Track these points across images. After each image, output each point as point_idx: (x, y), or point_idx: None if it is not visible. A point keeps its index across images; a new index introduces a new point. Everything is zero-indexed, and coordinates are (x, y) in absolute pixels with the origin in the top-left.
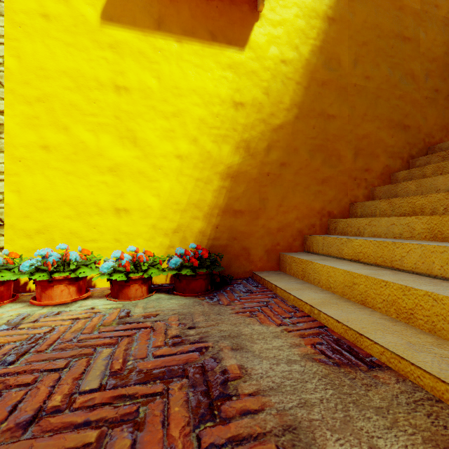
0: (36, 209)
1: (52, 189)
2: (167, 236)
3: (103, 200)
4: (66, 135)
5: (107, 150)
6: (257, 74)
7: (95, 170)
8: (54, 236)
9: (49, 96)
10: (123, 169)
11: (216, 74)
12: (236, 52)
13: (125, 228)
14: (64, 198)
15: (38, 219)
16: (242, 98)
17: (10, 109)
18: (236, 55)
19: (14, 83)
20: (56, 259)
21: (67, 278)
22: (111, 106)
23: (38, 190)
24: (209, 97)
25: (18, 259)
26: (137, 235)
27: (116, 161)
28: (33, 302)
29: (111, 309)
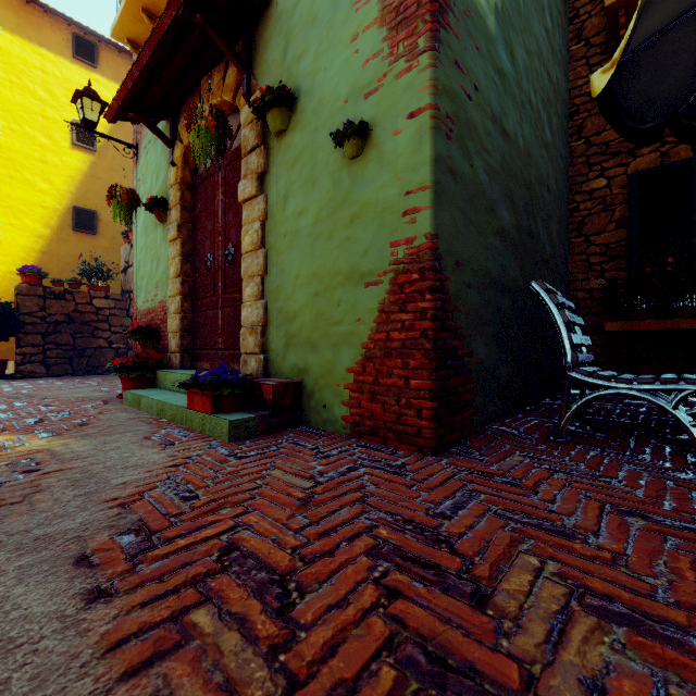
0: None
1: None
2: None
3: None
4: None
5: None
6: None
7: None
8: None
9: None
10: None
11: None
12: None
13: None
14: None
15: None
16: None
17: None
18: None
19: None
20: None
21: None
22: None
23: None
24: None
25: None
26: None
27: None
28: None
29: None
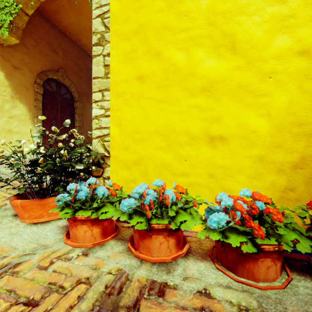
0: (133, 141)
1: (145, 119)
2: (282, 173)
3: (194, 128)
4: (158, 60)
5: (199, 67)
6: None
7: (185, 94)
8: (147, 168)
9: (143, 25)
10: (217, 86)
11: None
12: None
13: (220, 160)
14: (156, 128)
15: (134, 151)
16: None
17: (114, 49)
18: None
19: (117, 24)
20: (152, 198)
21: (166, 228)
22: (203, 13)
23: (135, 122)
24: None
25: (119, 192)
26: (236, 170)
27: (210, 78)
28: (131, 250)
29: (243, 311)
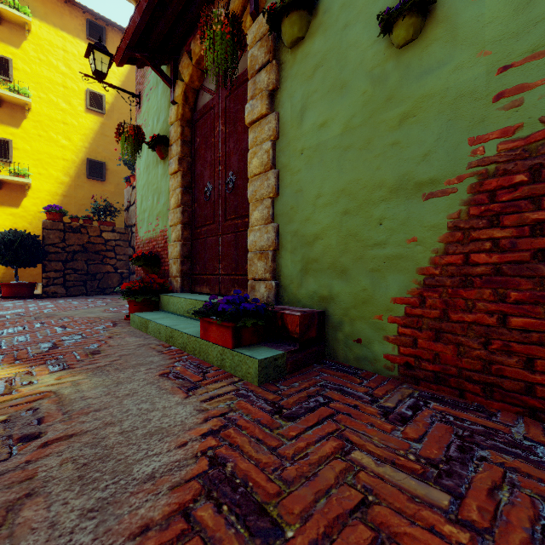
0: None
1: None
2: None
3: None
4: None
5: None
6: (25, 217)
7: None
8: None
9: None
10: None
11: (4, 217)
12: (15, 209)
13: None
14: None
15: None
16: (18, 226)
17: None
18: (14, 210)
19: None
20: None
21: None
22: None
23: None
24: (0, 226)
25: None
26: None
27: None
28: None
29: None
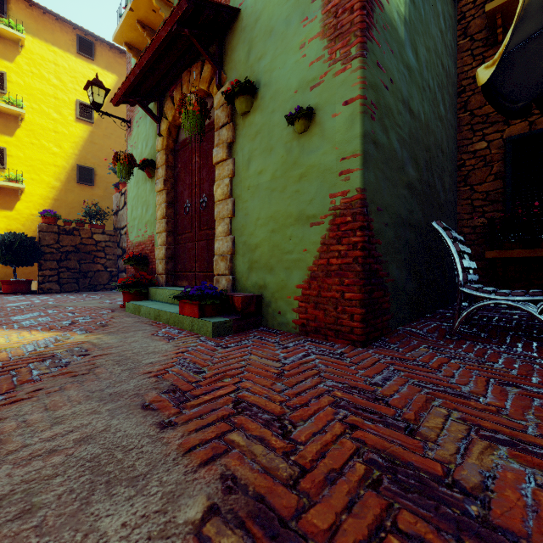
0: None
1: None
2: None
3: None
4: None
5: None
6: (19, 219)
7: None
8: None
9: None
10: None
11: None
12: (9, 212)
13: None
14: None
15: None
16: (11, 228)
17: None
18: (8, 213)
19: None
20: None
21: None
22: None
23: None
24: None
25: None
26: None
27: None
28: None
29: None
